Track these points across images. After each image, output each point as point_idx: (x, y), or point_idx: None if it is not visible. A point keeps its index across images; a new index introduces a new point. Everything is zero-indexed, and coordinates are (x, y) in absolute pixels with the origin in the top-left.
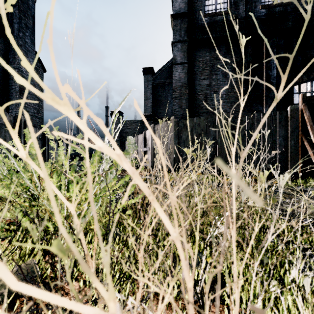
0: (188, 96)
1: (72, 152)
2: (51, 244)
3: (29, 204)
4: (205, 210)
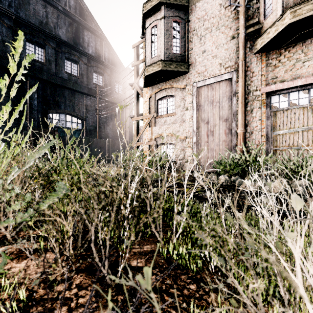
0: None
1: None
2: None
3: None
4: None
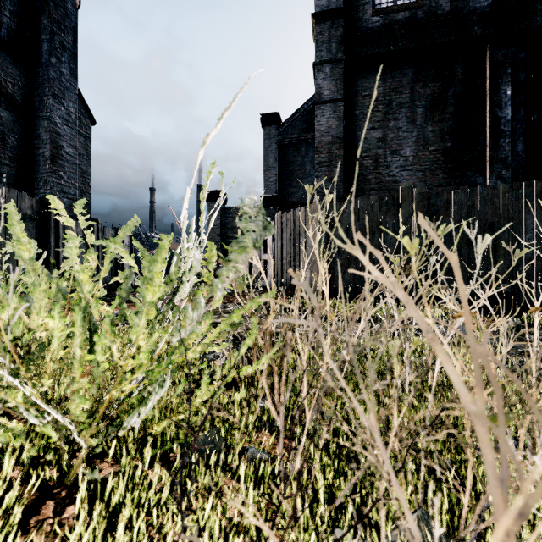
0: (344, 160)
1: (115, 256)
2: (61, 468)
3: (13, 374)
4: (461, 416)
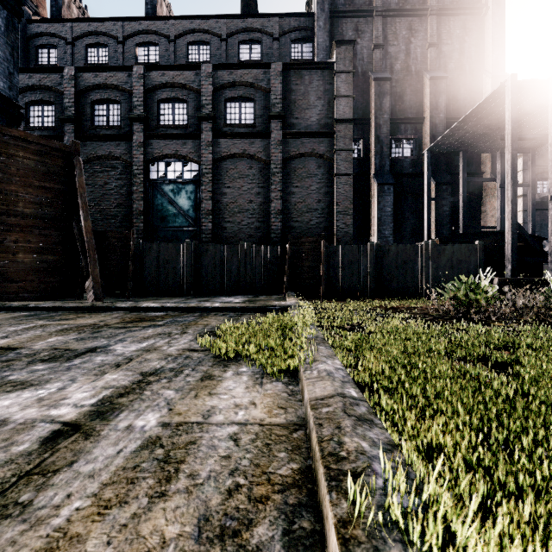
0: None
1: None
2: None
3: None
4: None
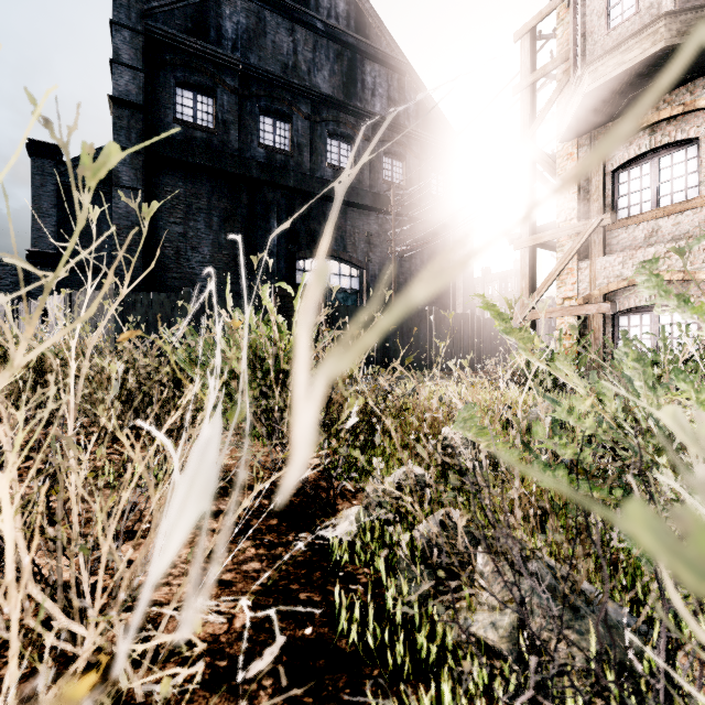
0: (145, 246)
1: None
2: None
3: None
4: None
